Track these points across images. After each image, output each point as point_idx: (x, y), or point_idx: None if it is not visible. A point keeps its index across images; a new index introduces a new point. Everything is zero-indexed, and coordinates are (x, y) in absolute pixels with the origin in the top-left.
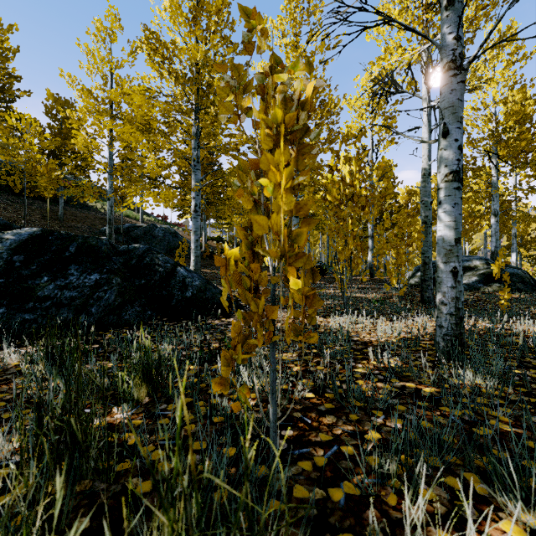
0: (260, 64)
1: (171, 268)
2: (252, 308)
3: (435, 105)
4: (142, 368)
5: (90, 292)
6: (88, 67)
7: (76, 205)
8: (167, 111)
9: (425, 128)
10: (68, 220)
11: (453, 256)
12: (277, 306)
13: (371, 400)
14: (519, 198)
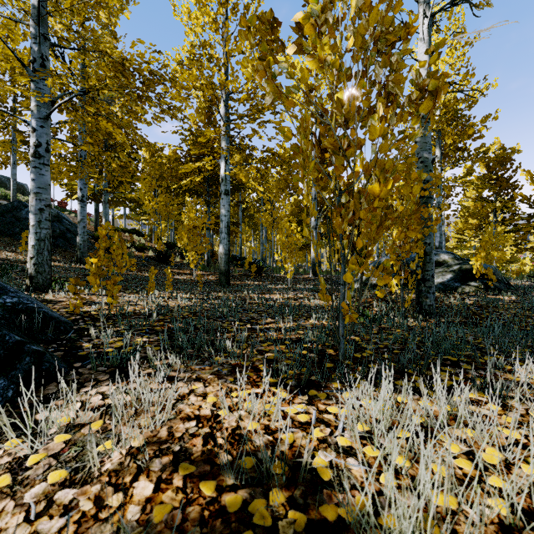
0: None
1: None
2: None
3: None
4: None
5: None
6: None
7: None
8: None
9: (423, 46)
10: None
11: None
12: None
13: None
14: (457, 193)
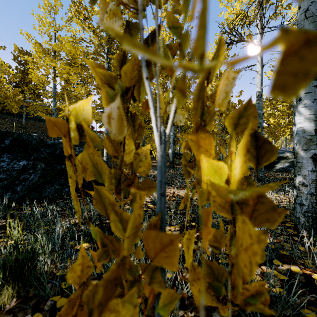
0: (150, 28)
1: None
2: (113, 228)
3: (290, 22)
4: (3, 270)
5: (17, 175)
6: (39, 29)
7: (35, 119)
8: (86, 51)
9: (258, 64)
10: (28, 128)
11: (313, 144)
12: (175, 239)
13: (280, 313)
14: None
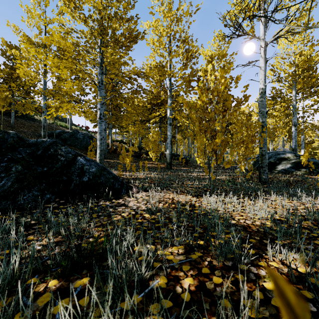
0: (146, 23)
1: (72, 157)
2: None
3: None
4: None
5: None
6: (28, 21)
7: (26, 118)
8: (76, 42)
9: (262, 60)
10: (18, 127)
11: None
12: None
13: None
14: (308, 115)
